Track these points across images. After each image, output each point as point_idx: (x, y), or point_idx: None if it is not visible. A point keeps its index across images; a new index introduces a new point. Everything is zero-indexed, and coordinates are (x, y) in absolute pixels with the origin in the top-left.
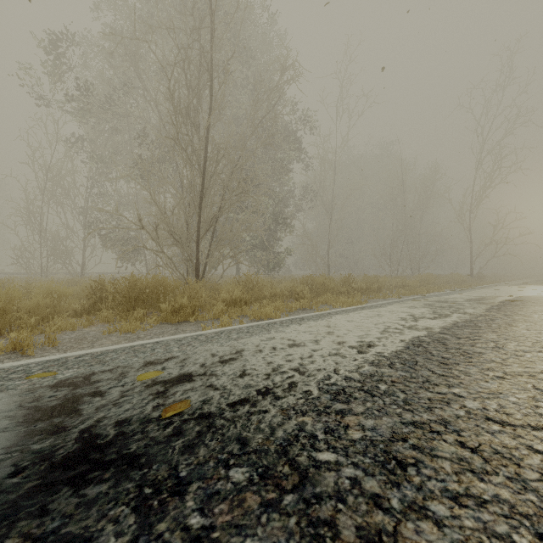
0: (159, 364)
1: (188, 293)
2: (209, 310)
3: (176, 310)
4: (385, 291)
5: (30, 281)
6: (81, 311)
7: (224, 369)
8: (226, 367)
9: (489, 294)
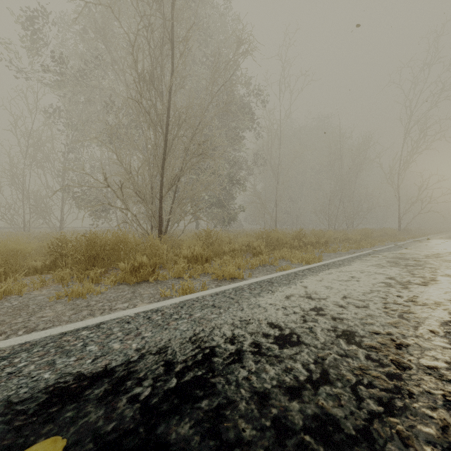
0: (75, 397)
1: (149, 250)
2: (170, 268)
3: (136, 268)
4: (330, 244)
5: (11, 235)
6: (41, 268)
7: (184, 425)
8: (189, 417)
9: (438, 249)
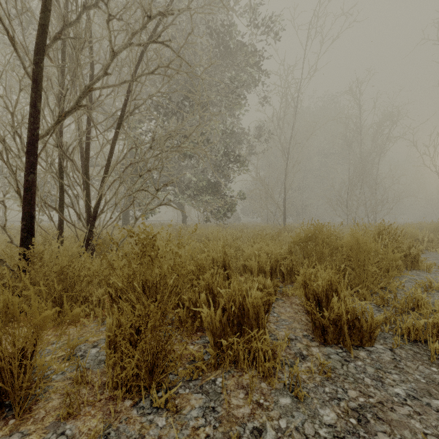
0: None
1: None
2: None
3: None
4: None
5: None
6: None
7: None
8: None
9: None
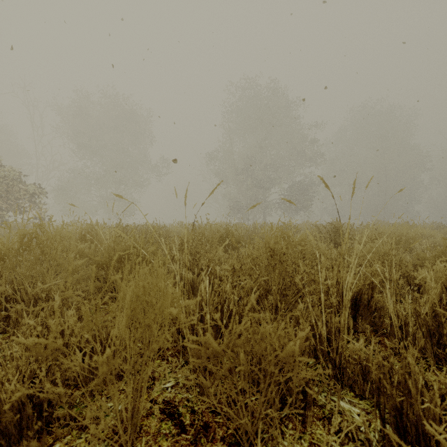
0: None
1: None
2: None
3: None
4: None
5: None
6: None
7: None
8: None
9: None
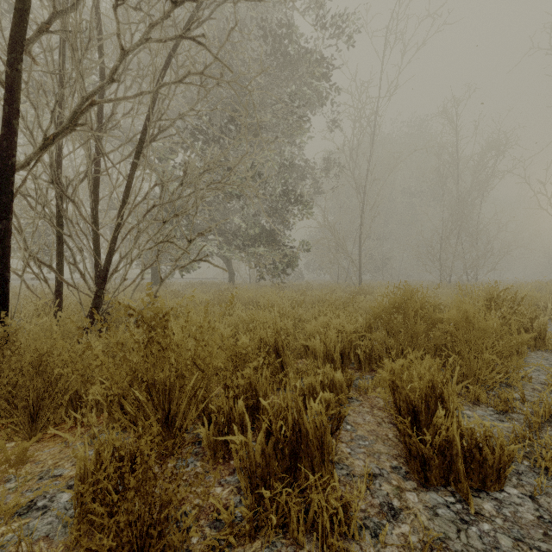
0: None
1: None
2: None
3: None
4: None
5: None
6: None
7: None
8: None
9: None
